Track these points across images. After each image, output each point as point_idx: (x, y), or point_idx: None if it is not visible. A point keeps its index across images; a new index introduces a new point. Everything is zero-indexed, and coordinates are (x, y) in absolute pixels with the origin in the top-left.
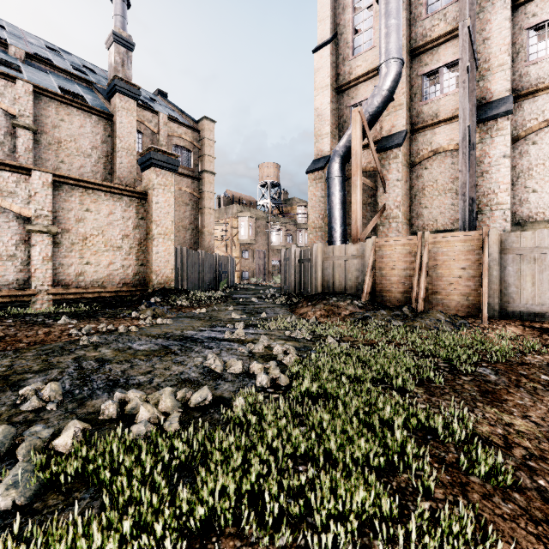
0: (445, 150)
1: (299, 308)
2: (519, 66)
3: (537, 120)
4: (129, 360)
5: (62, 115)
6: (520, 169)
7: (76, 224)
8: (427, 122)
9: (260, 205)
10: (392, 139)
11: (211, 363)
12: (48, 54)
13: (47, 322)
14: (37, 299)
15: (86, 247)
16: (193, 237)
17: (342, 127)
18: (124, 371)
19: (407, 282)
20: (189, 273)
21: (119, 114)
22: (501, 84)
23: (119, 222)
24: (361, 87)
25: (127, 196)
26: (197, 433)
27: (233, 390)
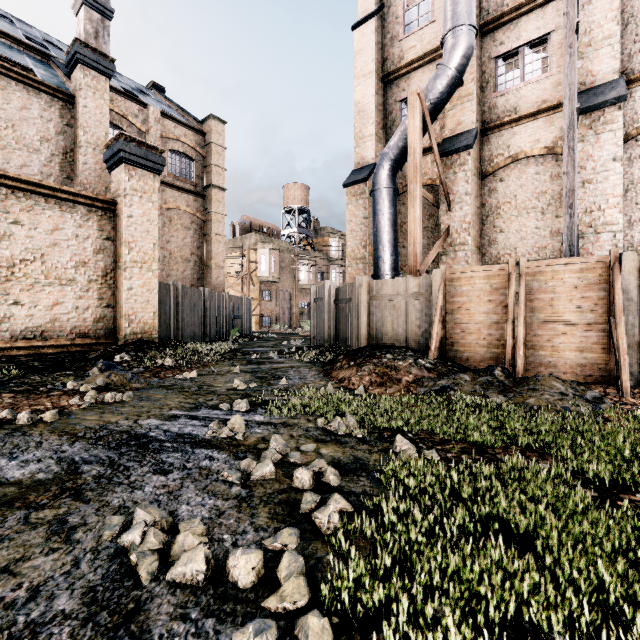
0: (528, 155)
1: (337, 370)
2: (628, 42)
3: None
4: None
5: None
6: (629, 179)
7: None
8: (503, 119)
9: (285, 235)
10: (458, 140)
11: (134, 542)
12: None
13: None
14: None
15: (13, 278)
16: (196, 271)
17: (390, 128)
18: None
19: (492, 331)
20: (185, 318)
21: (82, 94)
22: (607, 63)
23: (71, 243)
24: (415, 76)
25: (83, 204)
26: None
27: None
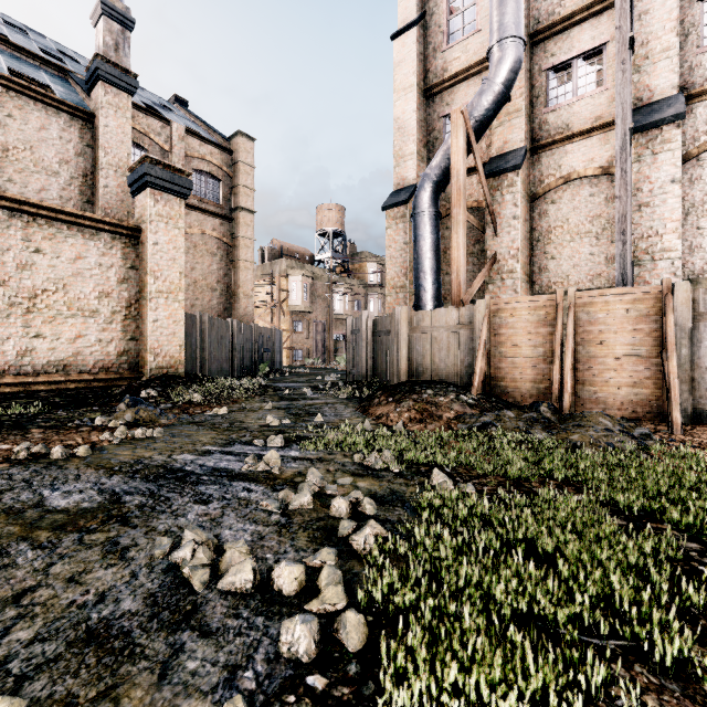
0: (581, 176)
1: (375, 406)
2: (689, 54)
3: None
4: (3, 548)
5: (9, 108)
6: (690, 202)
7: (18, 272)
8: (555, 136)
9: (318, 260)
10: (506, 159)
11: (185, 558)
12: (3, 28)
13: None
14: None
15: (35, 310)
16: (222, 300)
17: (433, 145)
18: None
19: (539, 366)
20: (212, 351)
21: (104, 113)
22: (665, 78)
23: (94, 272)
24: (460, 89)
25: (107, 231)
26: None
27: (210, 687)
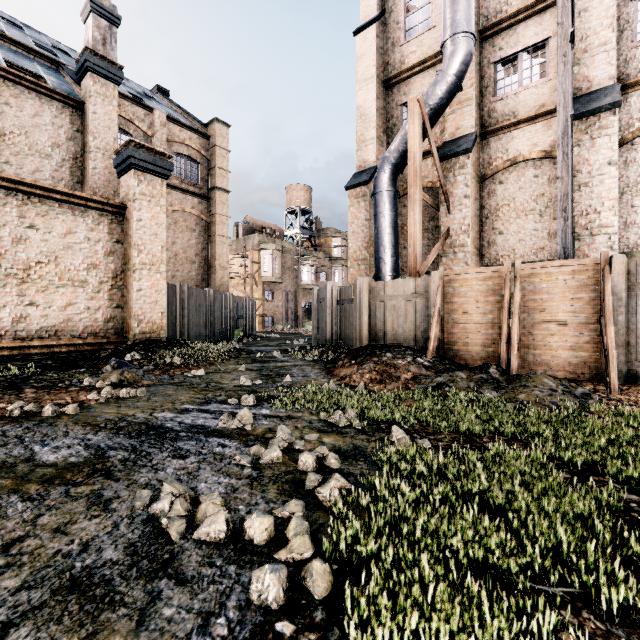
0: (526, 159)
1: (339, 368)
2: (624, 48)
3: None
4: None
5: (6, 97)
6: (625, 182)
7: (13, 246)
8: (502, 123)
9: (287, 236)
10: (458, 143)
11: (163, 509)
12: (0, 24)
13: None
14: None
15: (29, 280)
16: (200, 272)
17: (391, 131)
18: None
19: (488, 331)
20: (191, 318)
21: (92, 101)
22: (603, 69)
23: (83, 246)
24: (416, 80)
25: (95, 208)
26: None
27: (184, 633)
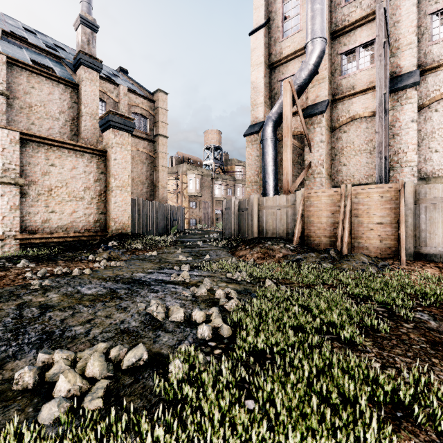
0: (361, 117)
1: (239, 251)
2: (424, 45)
3: (439, 91)
4: (72, 306)
5: (32, 83)
6: (424, 132)
7: (42, 177)
8: (345, 93)
9: (205, 164)
10: (316, 107)
11: (153, 310)
12: (24, 33)
13: (7, 265)
14: (5, 244)
15: (51, 197)
16: (149, 190)
17: (274, 98)
18: (63, 320)
19: (331, 228)
20: (144, 220)
21: (84, 84)
22: (409, 60)
23: (81, 176)
24: (290, 65)
25: (88, 153)
26: (118, 422)
27: (173, 344)
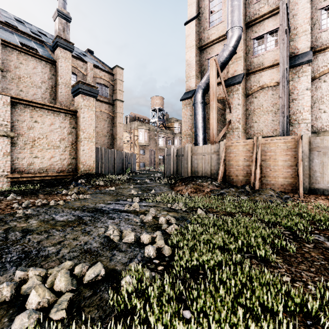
0: (268, 86)
1: (177, 186)
2: (315, 32)
3: (327, 66)
4: (47, 231)
5: (21, 60)
6: (315, 98)
7: (28, 131)
8: (256, 68)
9: (151, 122)
10: (235, 79)
11: (110, 233)
12: (15, 23)
13: None
14: None
15: (34, 146)
16: (109, 141)
17: (203, 72)
18: (40, 242)
19: (246, 169)
20: (106, 163)
21: (60, 61)
22: (304, 43)
23: (58, 130)
24: (215, 47)
25: (63, 112)
26: None
27: (125, 262)
